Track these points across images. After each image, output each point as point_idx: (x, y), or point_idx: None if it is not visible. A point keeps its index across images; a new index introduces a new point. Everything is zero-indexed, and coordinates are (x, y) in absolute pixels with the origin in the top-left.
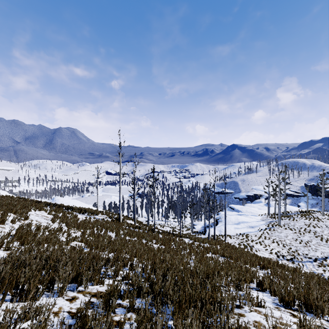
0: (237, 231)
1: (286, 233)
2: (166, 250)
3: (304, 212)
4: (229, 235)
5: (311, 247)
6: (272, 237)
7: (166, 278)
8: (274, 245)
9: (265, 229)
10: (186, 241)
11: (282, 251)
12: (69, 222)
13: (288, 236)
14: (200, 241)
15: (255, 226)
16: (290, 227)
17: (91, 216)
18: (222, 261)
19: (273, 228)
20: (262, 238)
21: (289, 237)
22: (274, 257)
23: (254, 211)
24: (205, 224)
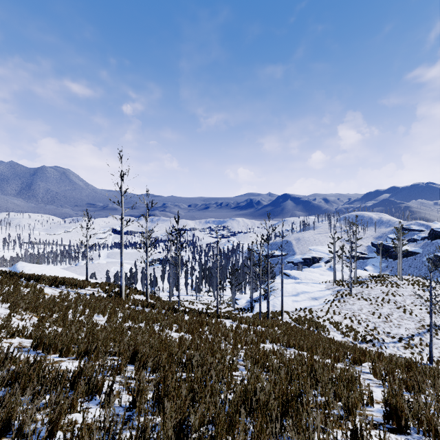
0: (296, 304)
1: (359, 305)
2: (194, 343)
3: (377, 277)
4: (286, 311)
5: (393, 322)
6: (343, 312)
7: (187, 433)
8: (346, 322)
9: (333, 300)
10: (227, 324)
11: (358, 329)
12: (15, 301)
13: (363, 308)
14: (249, 322)
15: (319, 298)
16: (364, 297)
17: (72, 290)
18: (292, 357)
19: (342, 299)
20: (331, 313)
21: (364, 311)
22: (349, 339)
23: (315, 277)
24: (252, 298)
